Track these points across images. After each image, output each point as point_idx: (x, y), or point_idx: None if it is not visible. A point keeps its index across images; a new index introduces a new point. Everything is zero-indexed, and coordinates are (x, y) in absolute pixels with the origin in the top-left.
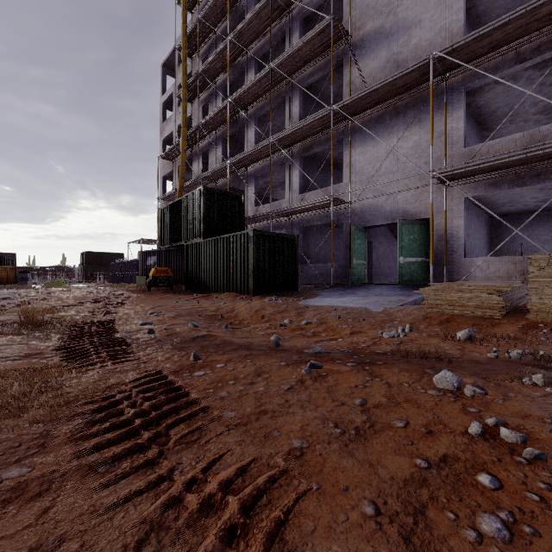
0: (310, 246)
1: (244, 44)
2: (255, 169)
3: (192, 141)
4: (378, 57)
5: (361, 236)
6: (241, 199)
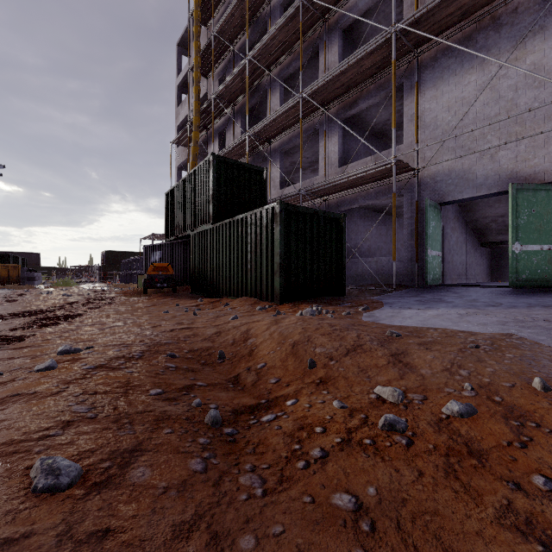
0: (351, 236)
1: None
2: (280, 143)
3: (207, 120)
4: None
5: (436, 216)
6: (262, 174)
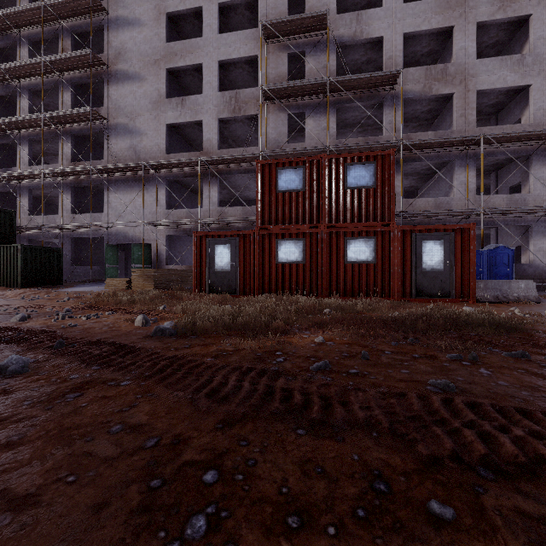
0: (84, 252)
1: (17, 75)
2: (29, 184)
3: None
4: (125, 142)
5: (114, 250)
6: (12, 214)
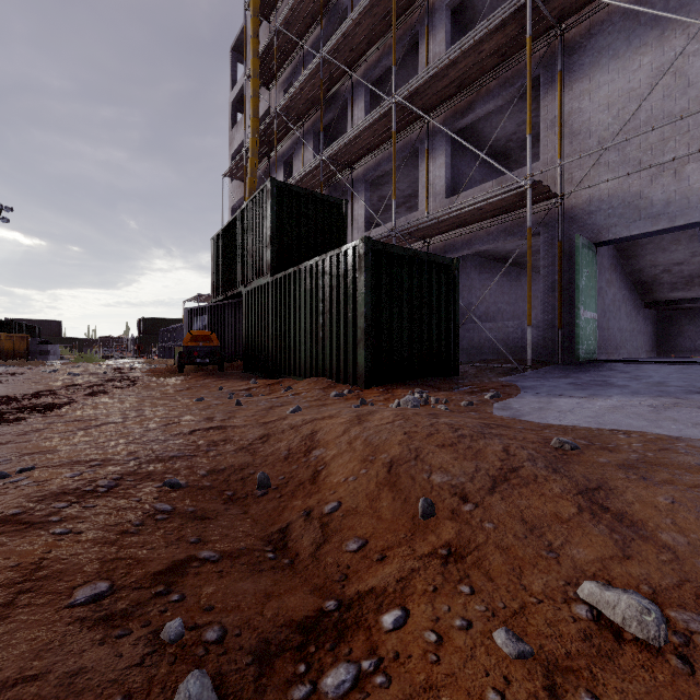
0: (463, 294)
1: None
2: (365, 169)
3: (269, 144)
4: None
5: (591, 261)
6: (340, 208)
